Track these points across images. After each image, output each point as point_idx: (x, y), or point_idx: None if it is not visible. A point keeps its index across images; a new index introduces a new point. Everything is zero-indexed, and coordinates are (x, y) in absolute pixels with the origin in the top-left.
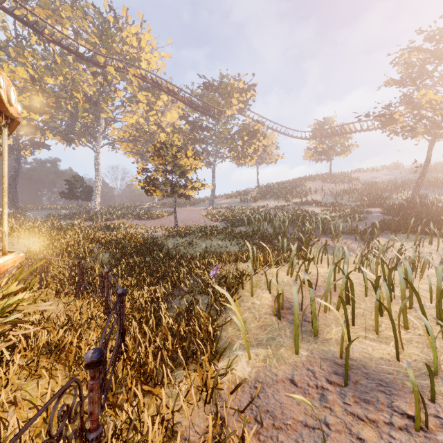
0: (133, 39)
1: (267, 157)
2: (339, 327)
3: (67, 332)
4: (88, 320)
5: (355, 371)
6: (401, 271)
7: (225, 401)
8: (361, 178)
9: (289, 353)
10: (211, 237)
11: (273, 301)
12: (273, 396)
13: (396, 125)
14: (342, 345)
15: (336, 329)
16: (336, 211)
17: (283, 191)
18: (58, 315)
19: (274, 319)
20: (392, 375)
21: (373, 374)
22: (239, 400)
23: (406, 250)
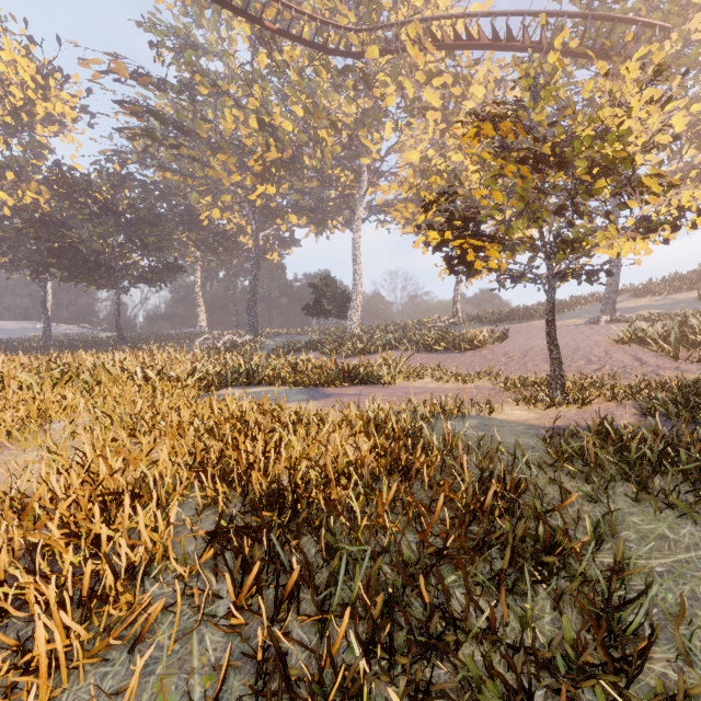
0: None
1: None
2: None
3: None
4: None
5: None
6: None
7: None
8: None
9: None
10: None
11: None
12: None
13: None
14: None
15: None
16: None
17: None
18: None
19: None
20: None
21: None
22: None
23: None
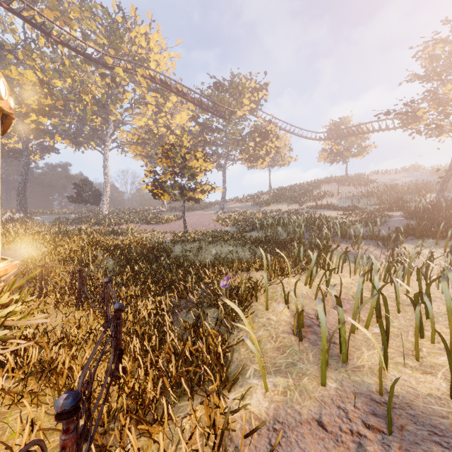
0: (142, 39)
1: (280, 159)
2: (371, 351)
3: (61, 349)
4: (88, 333)
5: (398, 412)
6: (446, 286)
7: (238, 447)
8: (379, 180)
9: (314, 384)
10: (221, 243)
11: (291, 317)
12: (297, 444)
13: (419, 123)
14: (381, 378)
15: (367, 353)
16: (353, 215)
17: (296, 194)
18: (56, 327)
19: (293, 339)
20: (448, 420)
21: (422, 416)
22: (254, 446)
23: (437, 258)
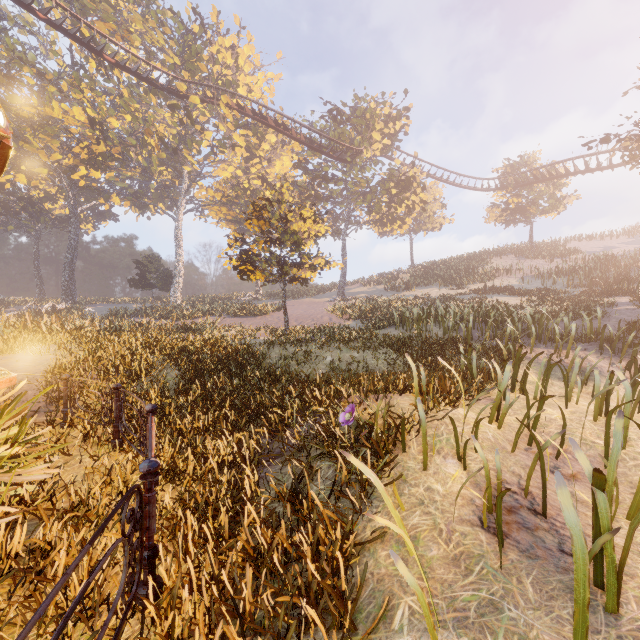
0: (228, 55)
1: (427, 221)
2: None
3: (69, 526)
4: (123, 493)
5: None
6: None
7: None
8: (584, 249)
9: None
10: (340, 345)
11: (472, 487)
12: None
13: None
14: None
15: None
16: (547, 302)
17: (453, 272)
18: (77, 479)
19: (484, 539)
20: None
21: None
22: None
23: None
